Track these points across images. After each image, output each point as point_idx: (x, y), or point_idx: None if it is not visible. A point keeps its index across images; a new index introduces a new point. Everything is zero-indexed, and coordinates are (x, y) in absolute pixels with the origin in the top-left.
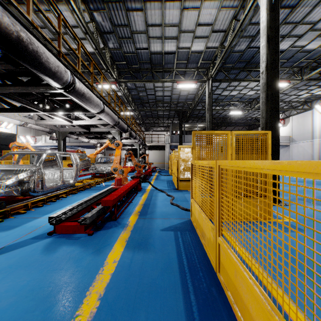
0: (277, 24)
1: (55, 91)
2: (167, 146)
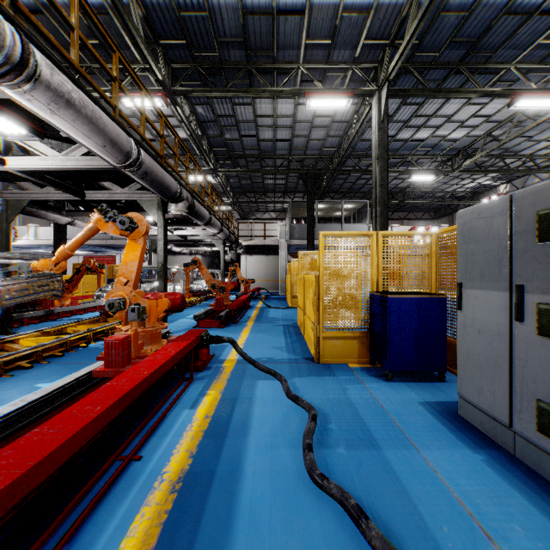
0: None
1: None
2: (282, 247)
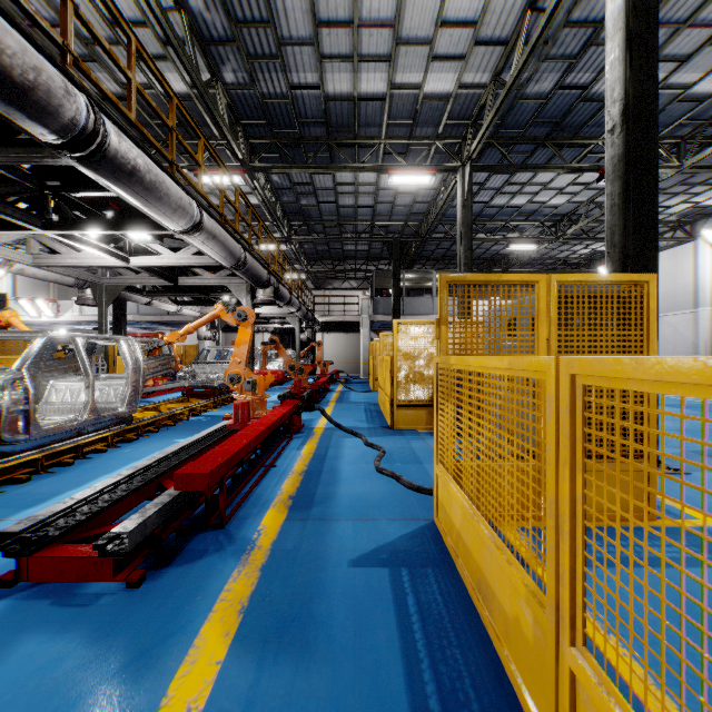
0: (653, 2)
1: (54, 160)
2: (364, 324)
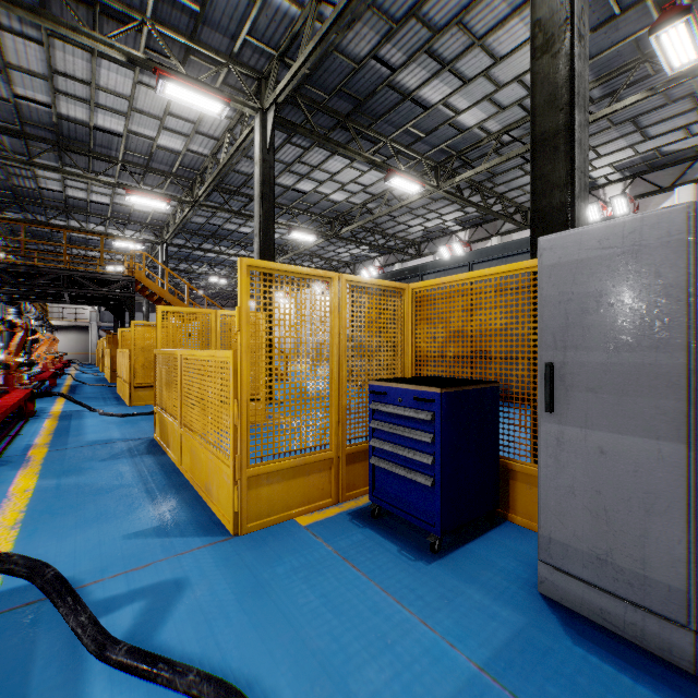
0: None
1: None
2: (93, 328)
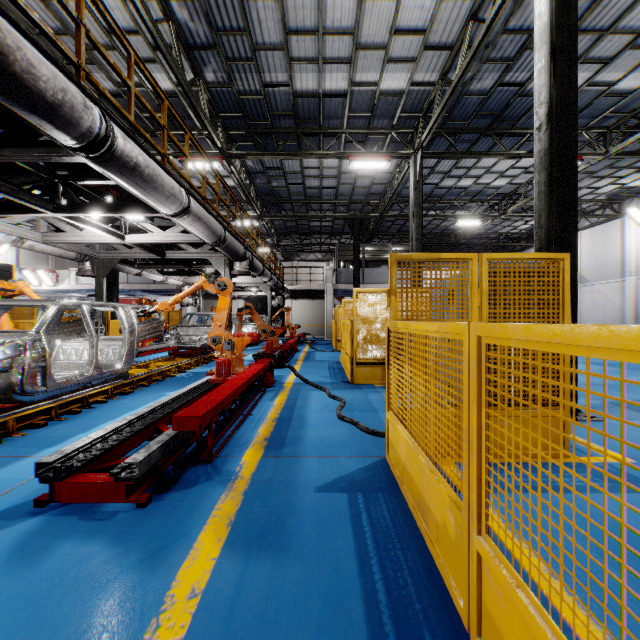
0: (573, 20)
1: (70, 158)
2: (328, 291)
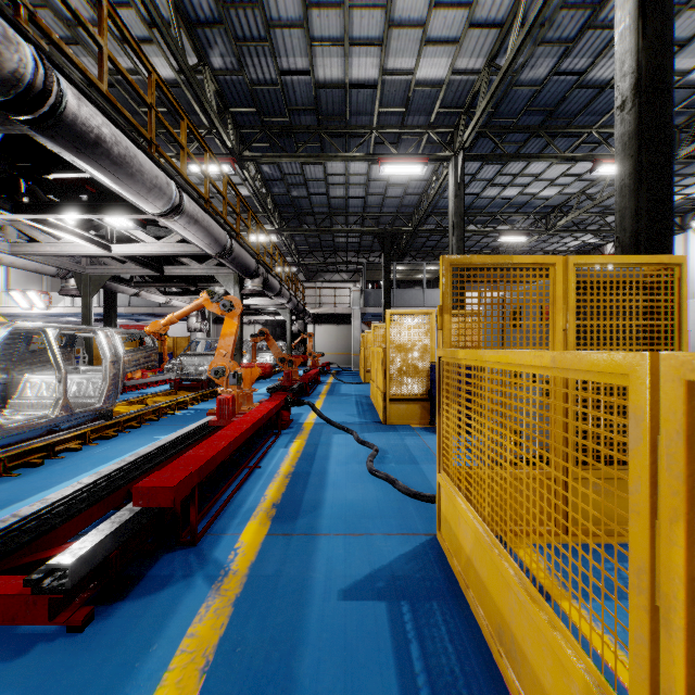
0: None
1: (7, 128)
2: (355, 316)
